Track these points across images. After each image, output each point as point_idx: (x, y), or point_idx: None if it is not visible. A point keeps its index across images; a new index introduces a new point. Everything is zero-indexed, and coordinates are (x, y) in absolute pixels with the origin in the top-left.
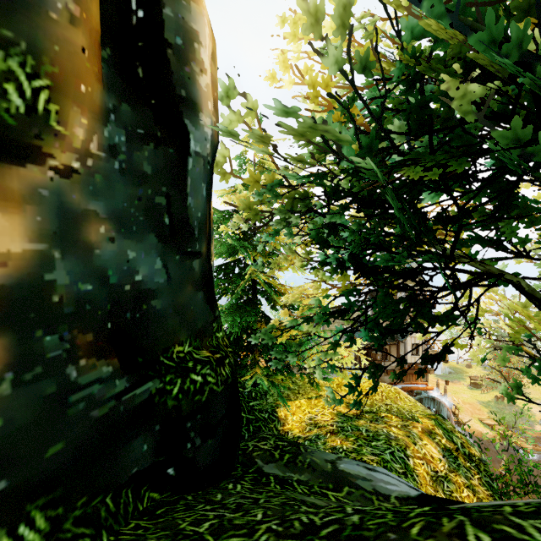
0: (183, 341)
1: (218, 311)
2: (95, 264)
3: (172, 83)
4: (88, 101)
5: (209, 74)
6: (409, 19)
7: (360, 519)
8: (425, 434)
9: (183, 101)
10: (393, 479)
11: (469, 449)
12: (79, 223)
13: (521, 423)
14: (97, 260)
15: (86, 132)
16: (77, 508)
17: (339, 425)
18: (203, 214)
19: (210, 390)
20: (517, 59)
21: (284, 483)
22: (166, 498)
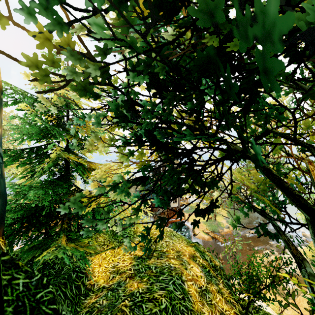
0: None
1: None
2: None
3: None
4: None
5: None
6: None
7: None
8: (191, 258)
9: None
10: None
11: (214, 262)
12: None
13: (219, 229)
14: None
15: None
16: None
17: (136, 268)
18: None
19: None
20: None
21: None
22: None
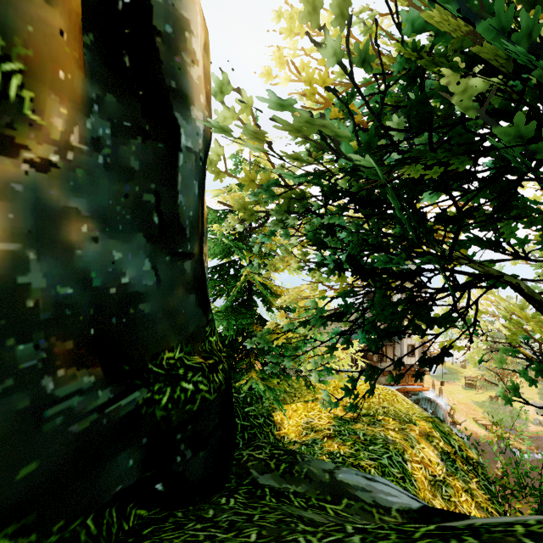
0: (173, 346)
1: (211, 314)
2: (76, 265)
3: (161, 73)
4: (68, 89)
5: (201, 66)
6: (410, 12)
7: (362, 540)
8: (423, 437)
9: (172, 93)
10: (393, 490)
11: (467, 452)
12: (58, 221)
13: (515, 422)
14: (78, 262)
15: (66, 122)
16: (53, 533)
17: (336, 429)
18: (195, 213)
19: (201, 399)
20: (526, 49)
21: (280, 495)
22: (155, 515)
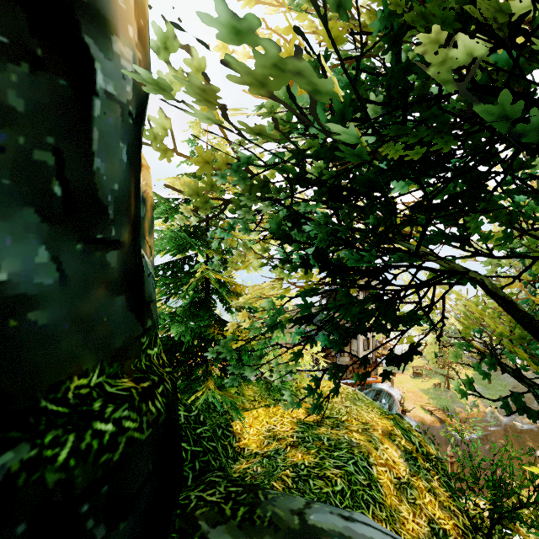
0: (87, 369)
1: (151, 320)
2: None
3: None
4: None
5: None
6: None
7: None
8: (386, 436)
9: (80, 7)
10: (376, 532)
11: (426, 447)
12: None
13: (455, 406)
14: None
15: None
16: None
17: (299, 436)
18: (123, 187)
19: (127, 441)
20: None
21: None
22: None
